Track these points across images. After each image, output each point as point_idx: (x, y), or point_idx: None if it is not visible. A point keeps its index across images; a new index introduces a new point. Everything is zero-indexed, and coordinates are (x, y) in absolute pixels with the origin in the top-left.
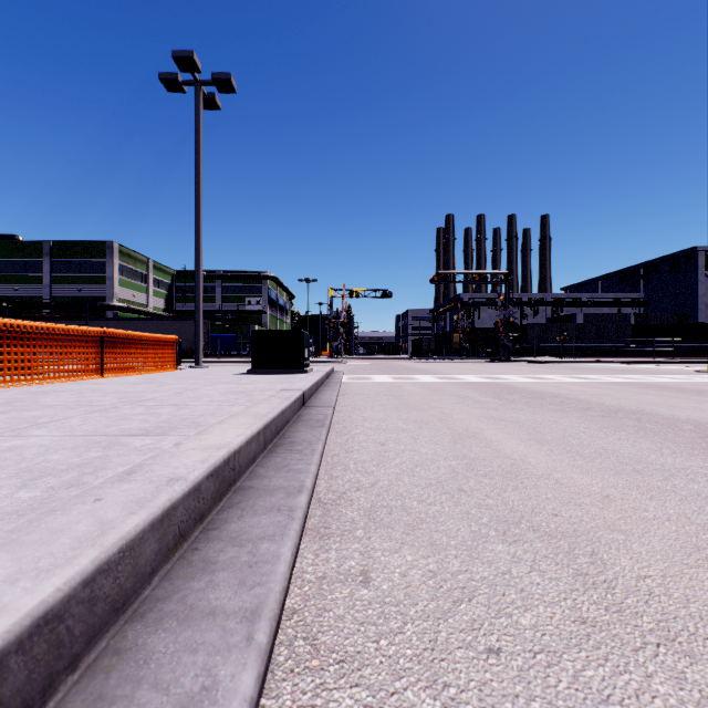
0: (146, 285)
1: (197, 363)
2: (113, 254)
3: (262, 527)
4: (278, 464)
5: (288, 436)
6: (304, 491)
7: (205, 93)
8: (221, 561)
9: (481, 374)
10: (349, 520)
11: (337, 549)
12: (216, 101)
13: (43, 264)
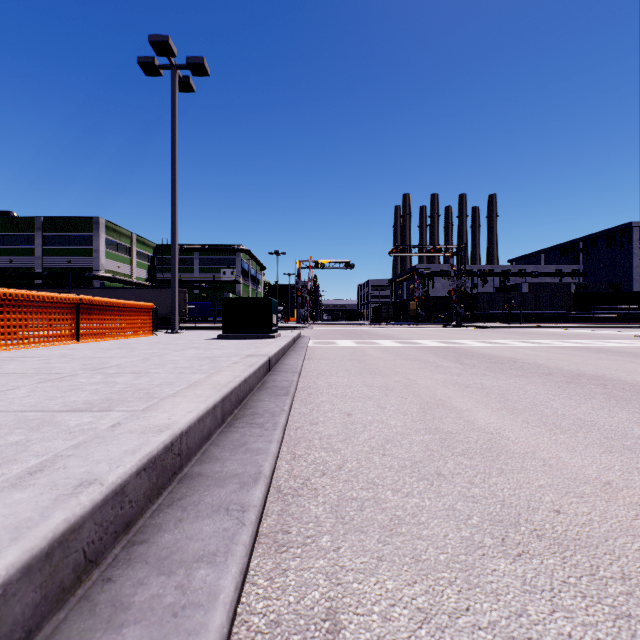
0: (130, 257)
1: (173, 328)
2: (99, 229)
3: (203, 538)
4: (235, 441)
5: (250, 406)
6: (261, 481)
7: (180, 76)
8: (137, 604)
9: (438, 339)
10: (312, 520)
11: (297, 568)
12: (190, 84)
13: (36, 238)
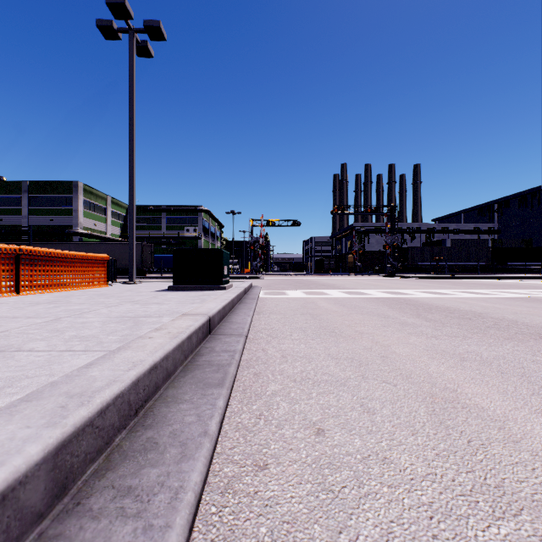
0: (105, 217)
1: (130, 279)
2: (78, 192)
3: None
4: None
5: (152, 418)
6: None
7: (138, 40)
8: None
9: (382, 289)
10: None
11: None
12: (148, 48)
13: (22, 200)
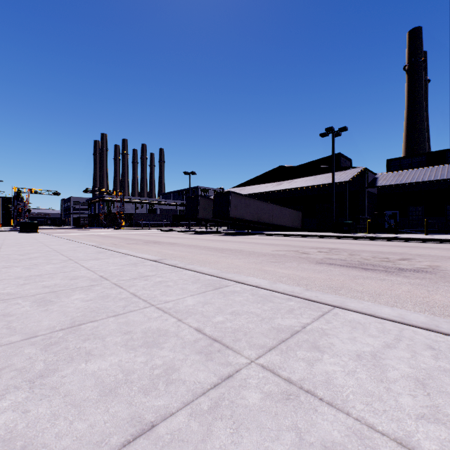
0: None
1: None
2: None
3: None
4: None
5: None
6: None
7: None
8: None
9: (95, 233)
10: None
11: None
12: None
13: None
